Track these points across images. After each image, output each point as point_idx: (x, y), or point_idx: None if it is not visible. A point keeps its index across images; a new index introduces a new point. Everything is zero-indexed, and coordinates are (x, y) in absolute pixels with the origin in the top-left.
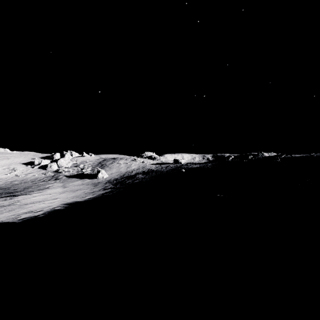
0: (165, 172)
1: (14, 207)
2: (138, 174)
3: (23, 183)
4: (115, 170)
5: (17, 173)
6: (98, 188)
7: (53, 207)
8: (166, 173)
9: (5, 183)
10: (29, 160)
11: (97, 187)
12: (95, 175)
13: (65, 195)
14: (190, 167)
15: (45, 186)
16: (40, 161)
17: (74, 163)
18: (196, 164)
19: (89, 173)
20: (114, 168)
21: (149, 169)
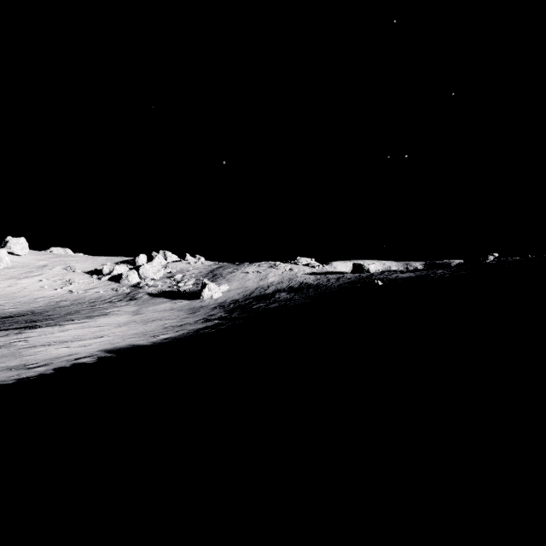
0: (335, 287)
1: (2, 353)
2: (279, 292)
3: (75, 304)
4: (236, 284)
5: (73, 288)
6: (195, 318)
7: (76, 358)
8: (339, 290)
9: (46, 304)
10: (97, 267)
11: (195, 316)
12: (198, 293)
13: (124, 329)
14: (393, 277)
15: (104, 310)
16: (112, 268)
17: (168, 272)
18: (405, 273)
19: (189, 290)
20: (236, 280)
21: (301, 283)
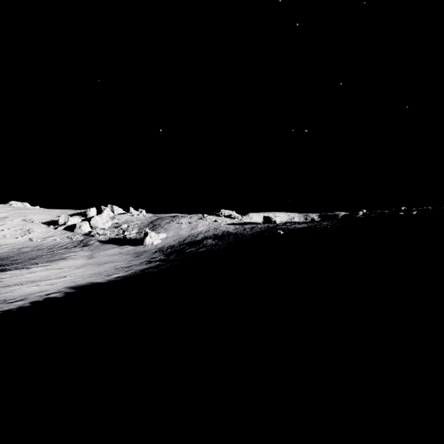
0: (249, 235)
1: None
2: (206, 239)
3: (36, 250)
4: (172, 232)
5: (33, 237)
6: (140, 260)
7: (47, 293)
8: (252, 237)
9: (10, 251)
10: (53, 219)
11: (139, 259)
12: (141, 240)
13: (82, 270)
14: (292, 227)
15: (62, 255)
16: (67, 220)
17: (115, 223)
18: (301, 224)
19: (133, 237)
20: (172, 229)
21: (224, 232)
